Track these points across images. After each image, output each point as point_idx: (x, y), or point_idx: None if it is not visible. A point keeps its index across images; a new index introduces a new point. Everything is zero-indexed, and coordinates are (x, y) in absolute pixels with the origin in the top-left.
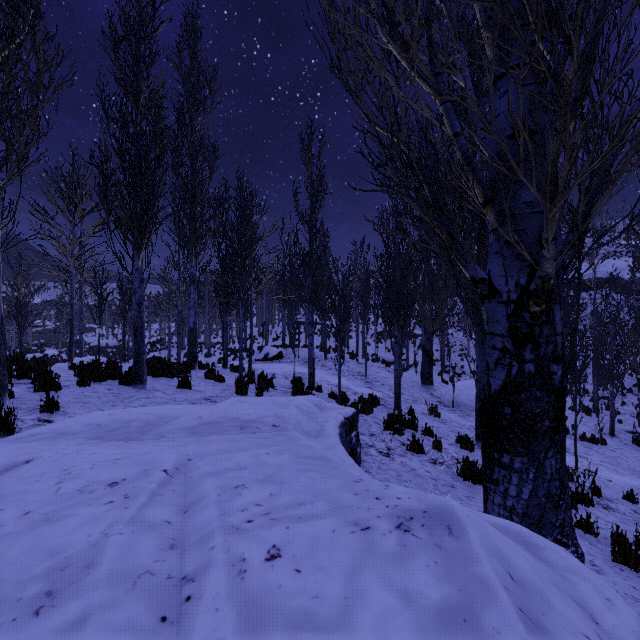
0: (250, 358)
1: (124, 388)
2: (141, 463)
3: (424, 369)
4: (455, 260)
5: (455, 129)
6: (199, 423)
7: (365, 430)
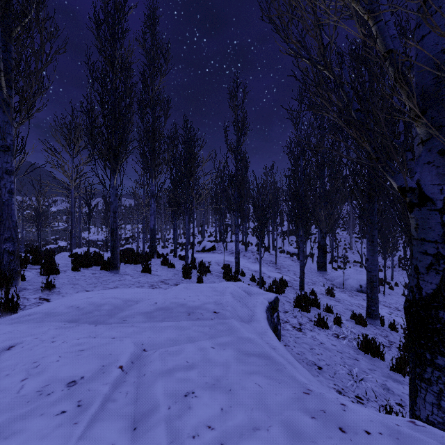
0: (193, 250)
1: (104, 272)
2: (101, 356)
3: (320, 259)
4: (383, 171)
5: (388, 46)
6: (154, 308)
7: (280, 308)
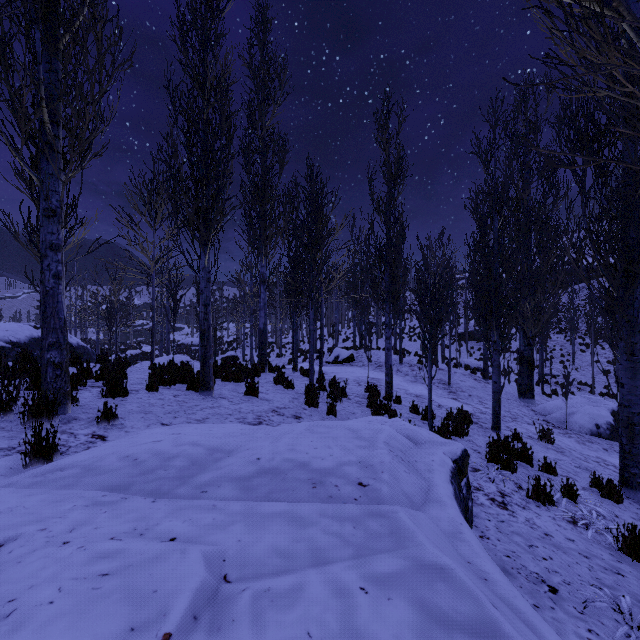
0: (320, 362)
1: (191, 394)
2: (135, 596)
3: (522, 379)
4: None
5: None
6: (255, 470)
7: None
